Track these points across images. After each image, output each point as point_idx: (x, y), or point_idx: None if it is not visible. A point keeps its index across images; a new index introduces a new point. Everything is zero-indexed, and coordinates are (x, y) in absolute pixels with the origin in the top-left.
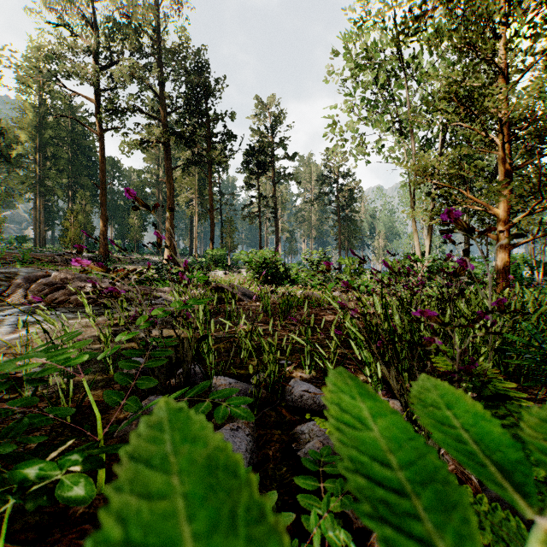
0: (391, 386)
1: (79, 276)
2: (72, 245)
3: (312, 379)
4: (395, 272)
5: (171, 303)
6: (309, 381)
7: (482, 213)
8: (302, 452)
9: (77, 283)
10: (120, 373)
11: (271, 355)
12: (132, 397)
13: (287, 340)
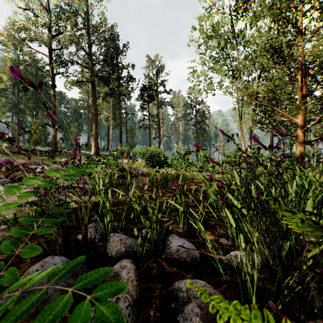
0: (254, 245)
1: (35, 162)
2: (35, 144)
3: (184, 232)
4: (264, 146)
5: (46, 173)
6: (183, 235)
7: (281, 125)
8: (181, 317)
9: (32, 166)
10: (8, 241)
11: (154, 217)
12: (12, 268)
13: (166, 203)
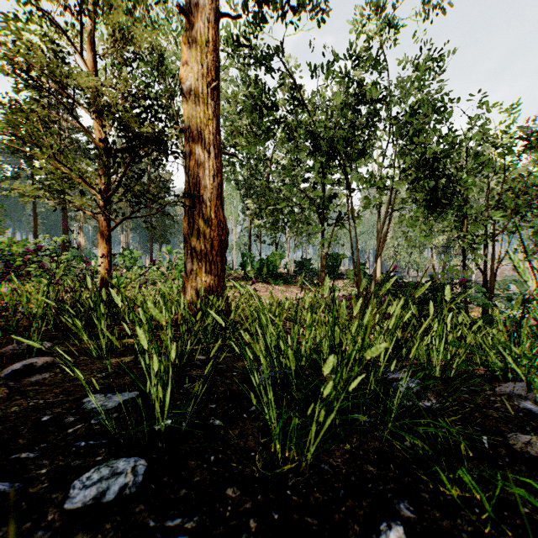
0: None
1: None
2: None
3: None
4: None
5: None
6: None
7: (255, 216)
8: None
9: None
10: None
11: None
12: None
13: None
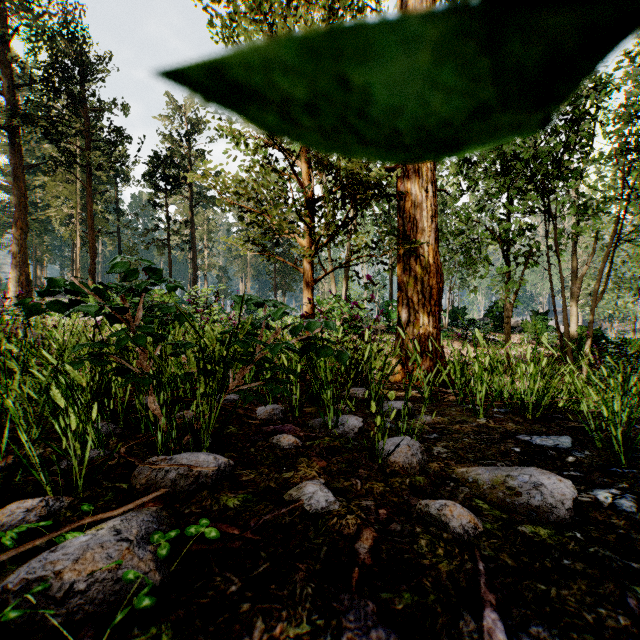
0: None
1: None
2: None
3: None
4: None
5: None
6: None
7: None
8: None
9: None
10: None
11: None
12: None
13: None
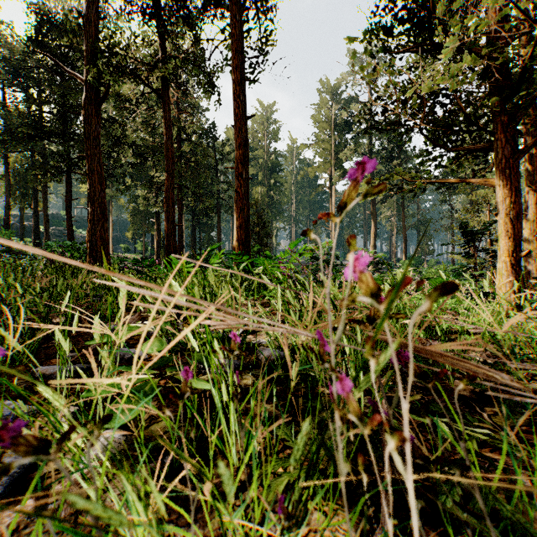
0: None
1: None
2: None
3: None
4: None
5: None
6: None
7: None
8: None
9: None
10: None
11: None
12: None
13: None
